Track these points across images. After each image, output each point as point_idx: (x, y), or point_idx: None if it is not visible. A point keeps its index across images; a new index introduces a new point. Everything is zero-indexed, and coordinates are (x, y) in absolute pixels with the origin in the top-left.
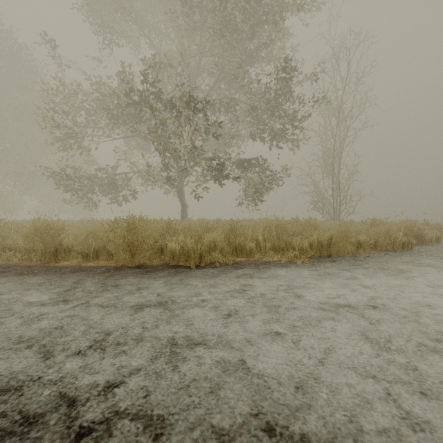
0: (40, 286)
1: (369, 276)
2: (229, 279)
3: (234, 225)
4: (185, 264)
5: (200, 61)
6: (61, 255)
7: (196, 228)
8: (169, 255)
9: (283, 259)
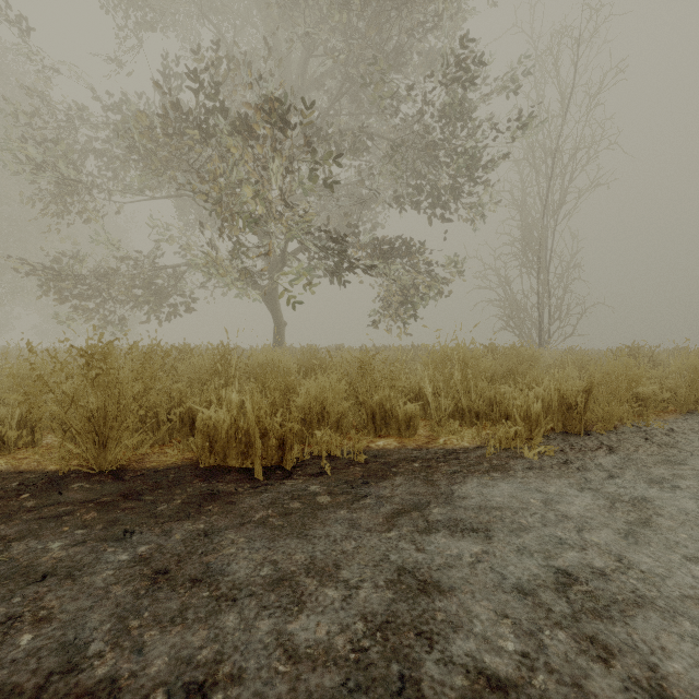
0: None
1: None
2: (355, 532)
3: (368, 360)
4: (241, 463)
5: (306, 63)
6: None
7: (286, 365)
8: (202, 441)
9: (490, 447)
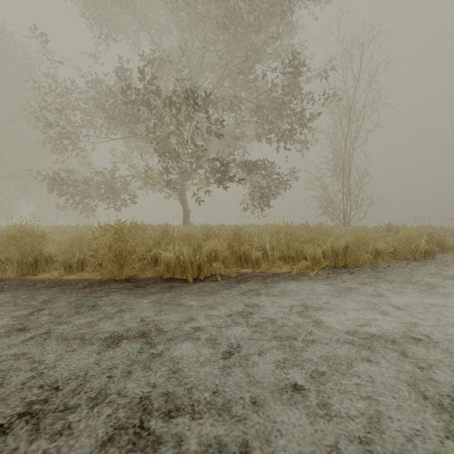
0: (2, 306)
1: (396, 292)
2: (231, 296)
3: (238, 231)
4: (181, 276)
5: (203, 57)
6: (41, 266)
7: (196, 234)
8: (163, 267)
9: (294, 271)
